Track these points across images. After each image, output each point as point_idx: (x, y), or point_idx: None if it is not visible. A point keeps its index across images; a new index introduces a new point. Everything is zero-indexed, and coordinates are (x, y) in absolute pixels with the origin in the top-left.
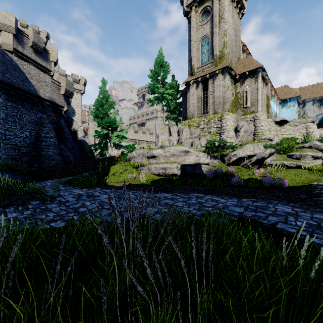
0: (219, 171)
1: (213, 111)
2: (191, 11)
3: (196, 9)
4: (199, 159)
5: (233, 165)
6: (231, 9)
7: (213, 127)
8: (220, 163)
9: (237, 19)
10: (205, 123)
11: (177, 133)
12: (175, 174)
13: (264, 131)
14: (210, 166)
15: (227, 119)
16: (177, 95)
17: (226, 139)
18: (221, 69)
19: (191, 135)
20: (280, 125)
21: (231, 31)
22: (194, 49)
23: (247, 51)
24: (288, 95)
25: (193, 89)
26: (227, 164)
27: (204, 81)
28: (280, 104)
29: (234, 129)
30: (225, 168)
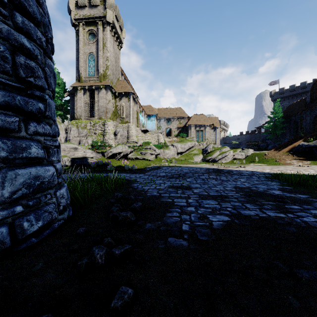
0: (100, 162)
1: (98, 117)
2: (78, 25)
3: (83, 27)
4: (86, 154)
5: (110, 158)
6: (113, 42)
7: (98, 129)
8: (101, 157)
9: (117, 49)
10: (92, 126)
11: (65, 131)
12: (67, 165)
13: (133, 137)
14: (94, 159)
15: (109, 125)
16: (64, 94)
17: (108, 140)
18: (105, 86)
19: (79, 134)
20: (145, 133)
21: (113, 58)
22: (82, 60)
23: (124, 75)
24: (151, 112)
25: (81, 94)
26: (106, 158)
27: (91, 90)
28: (147, 118)
29: (114, 133)
30: (105, 160)
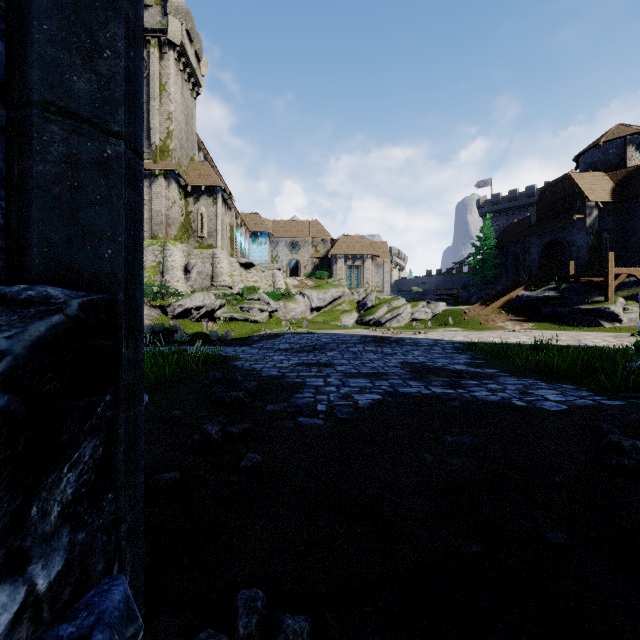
0: (159, 326)
1: (151, 234)
2: None
3: None
4: None
5: (179, 319)
6: (181, 82)
7: (150, 260)
8: (161, 316)
9: (191, 98)
10: None
11: None
12: None
13: (224, 276)
14: (146, 320)
15: (173, 251)
16: None
17: (171, 282)
18: (164, 171)
19: None
20: (247, 268)
21: (181, 116)
22: None
23: (205, 151)
24: (260, 227)
25: None
26: (171, 318)
27: None
28: (251, 238)
29: (184, 268)
30: (168, 322)
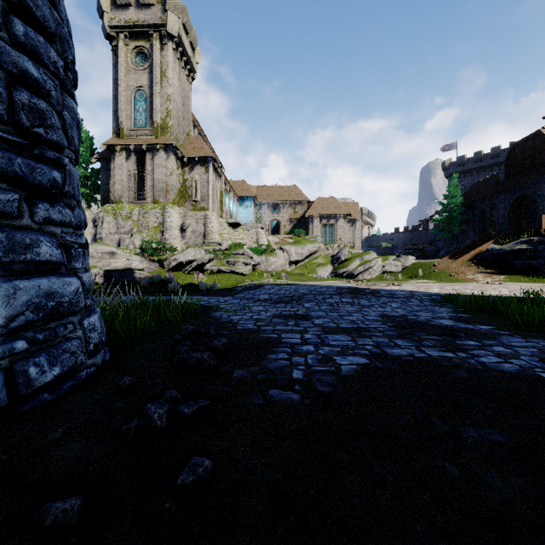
0: (156, 278)
1: (153, 199)
2: (117, 38)
3: (126, 41)
4: (131, 263)
5: (174, 271)
6: (178, 69)
7: (152, 221)
8: (159, 269)
9: (187, 83)
10: (141, 214)
11: (92, 223)
12: (96, 283)
13: (215, 234)
14: (145, 272)
15: (171, 213)
16: (91, 157)
17: (170, 239)
18: (164, 145)
19: (118, 228)
20: (234, 228)
21: (178, 98)
22: (123, 99)
23: (199, 128)
24: (246, 192)
25: (121, 159)
26: (167, 270)
27: (140, 152)
28: (238, 202)
29: (180, 228)
30: (164, 274)
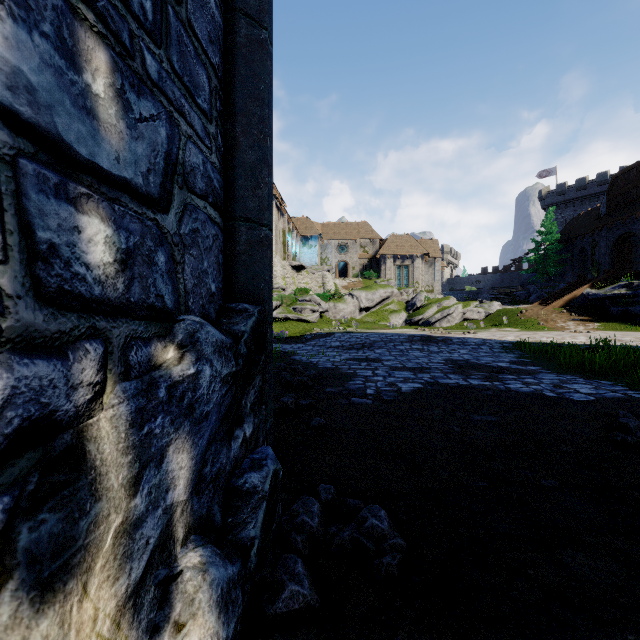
0: None
1: None
2: None
3: None
4: None
5: None
6: None
7: None
8: None
9: None
10: None
11: None
12: None
13: (278, 279)
14: None
15: None
16: None
17: None
18: None
19: None
20: (298, 271)
21: None
22: None
23: None
24: (310, 231)
25: None
26: None
27: None
28: (302, 241)
29: None
30: None
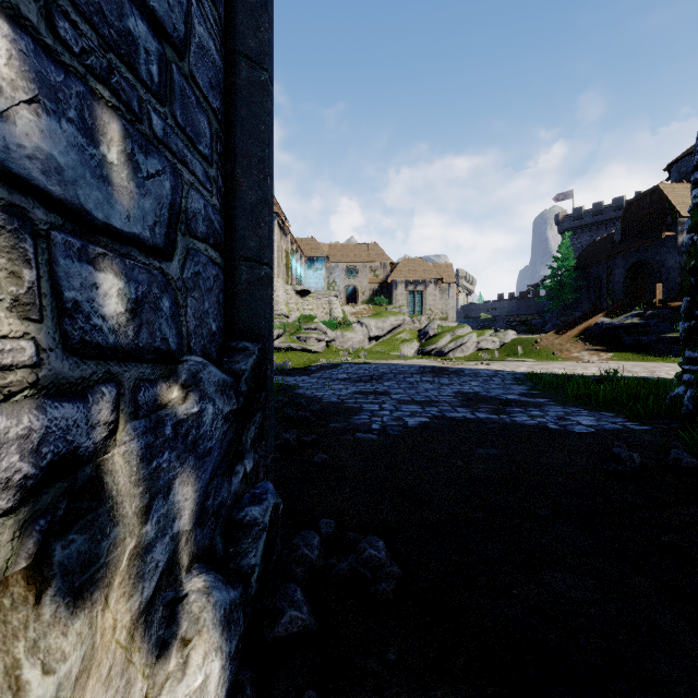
0: None
1: None
2: None
3: None
4: None
5: None
6: None
7: None
8: None
9: None
10: None
11: None
12: None
13: (281, 304)
14: None
15: None
16: None
17: None
18: None
19: None
20: (303, 296)
21: None
22: None
23: None
24: (316, 252)
25: None
26: None
27: None
28: (307, 264)
29: None
30: None
